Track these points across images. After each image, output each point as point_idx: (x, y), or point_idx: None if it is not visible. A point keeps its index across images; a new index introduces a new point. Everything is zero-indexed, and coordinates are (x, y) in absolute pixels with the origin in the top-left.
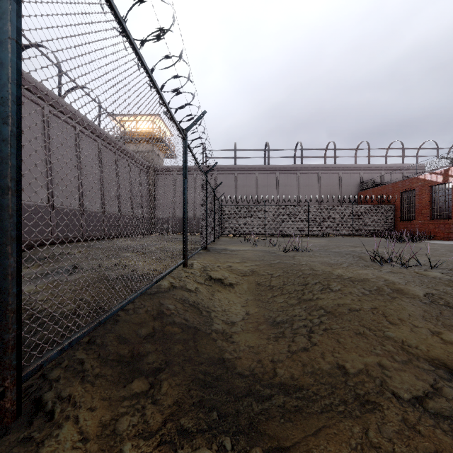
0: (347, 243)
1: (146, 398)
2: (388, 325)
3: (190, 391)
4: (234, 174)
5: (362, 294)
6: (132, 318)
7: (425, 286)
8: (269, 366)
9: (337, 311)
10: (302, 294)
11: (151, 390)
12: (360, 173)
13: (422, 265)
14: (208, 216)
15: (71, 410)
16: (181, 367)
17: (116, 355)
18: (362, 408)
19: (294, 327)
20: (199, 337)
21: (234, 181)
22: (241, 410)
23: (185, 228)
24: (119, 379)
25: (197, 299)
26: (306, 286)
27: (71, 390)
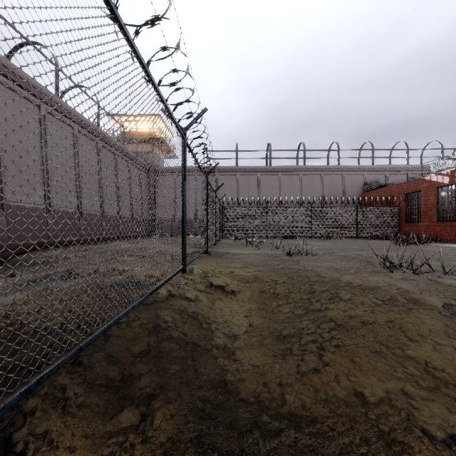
0: (352, 246)
1: (135, 434)
2: (408, 342)
3: (187, 424)
4: (236, 175)
5: (375, 305)
6: (124, 332)
7: (442, 295)
8: (276, 391)
9: (349, 324)
10: (309, 304)
11: (142, 423)
12: (364, 174)
13: (435, 271)
14: (209, 218)
15: (45, 453)
16: (177, 393)
17: (104, 379)
18: (389, 450)
19: (303, 342)
20: (198, 354)
21: (236, 182)
22: (245, 449)
23: (184, 232)
24: (106, 410)
25: (197, 309)
26: (313, 294)
27: (49, 425)
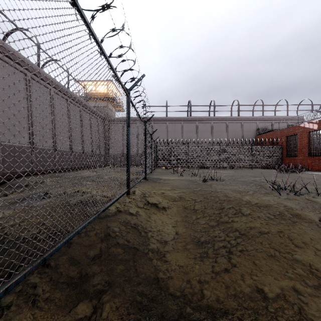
0: (248, 174)
1: None
2: (295, 248)
3: (128, 315)
4: (166, 123)
5: (268, 219)
6: (83, 240)
7: (317, 211)
8: (197, 287)
9: (250, 234)
10: (220, 217)
11: (94, 314)
12: (256, 122)
13: (310, 193)
14: (147, 154)
15: None
16: (121, 289)
17: (66, 278)
18: None
19: (216, 247)
20: (138, 257)
21: (166, 128)
22: None
23: (128, 164)
24: (66, 303)
25: (137, 221)
26: (223, 210)
27: (20, 318)
